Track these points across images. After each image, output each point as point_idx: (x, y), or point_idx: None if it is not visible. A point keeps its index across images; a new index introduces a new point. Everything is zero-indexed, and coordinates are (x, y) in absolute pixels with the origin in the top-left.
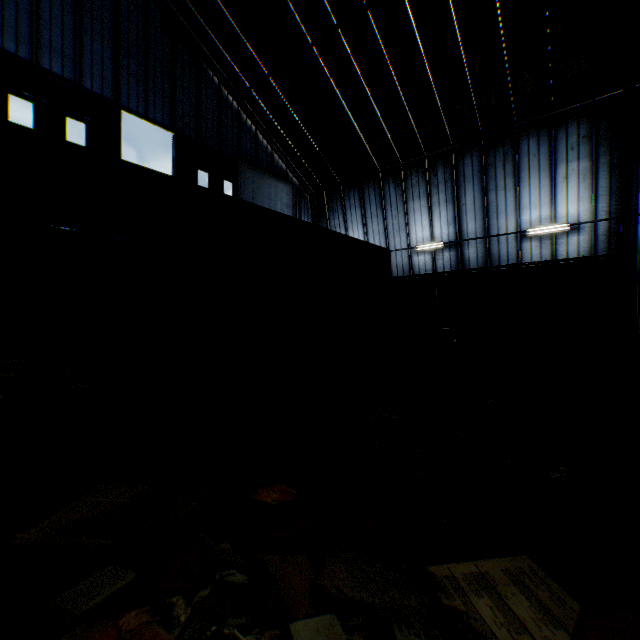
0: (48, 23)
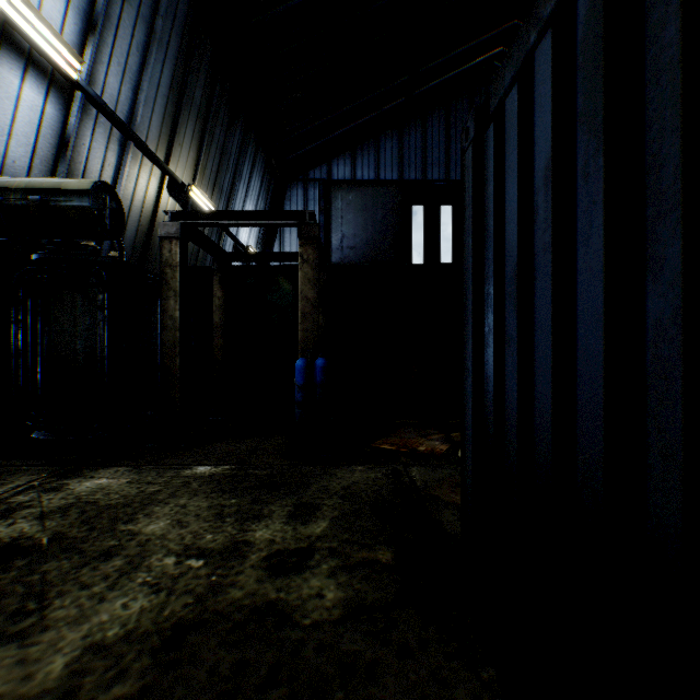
0: (430, 148)
